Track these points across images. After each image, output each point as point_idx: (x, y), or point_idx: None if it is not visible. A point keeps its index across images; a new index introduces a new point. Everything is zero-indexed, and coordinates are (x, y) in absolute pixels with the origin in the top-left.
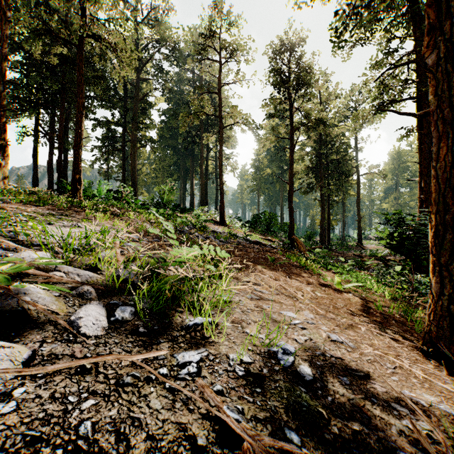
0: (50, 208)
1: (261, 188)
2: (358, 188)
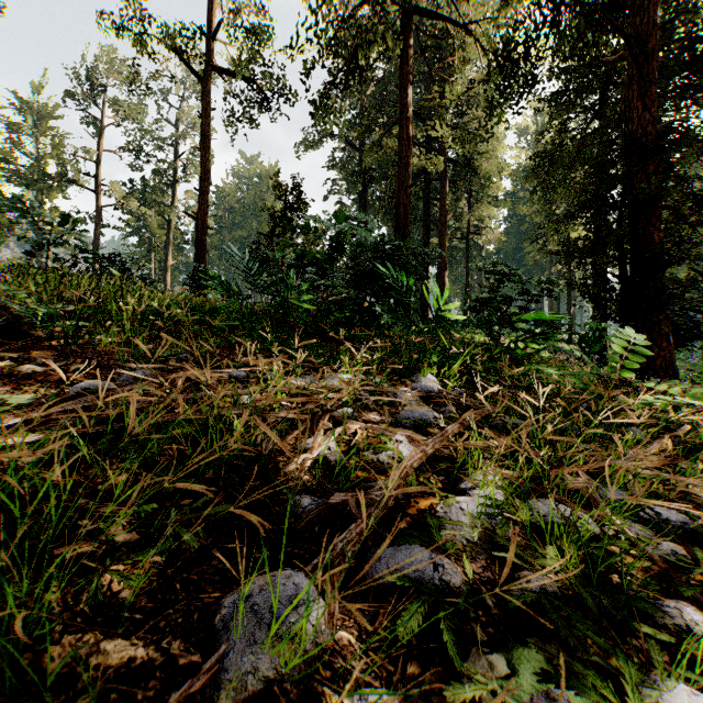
0: None
1: None
2: None
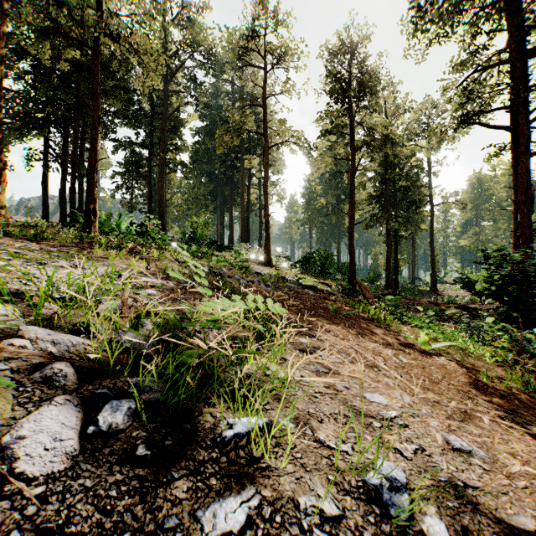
0: (49, 243)
1: (313, 221)
2: (432, 221)
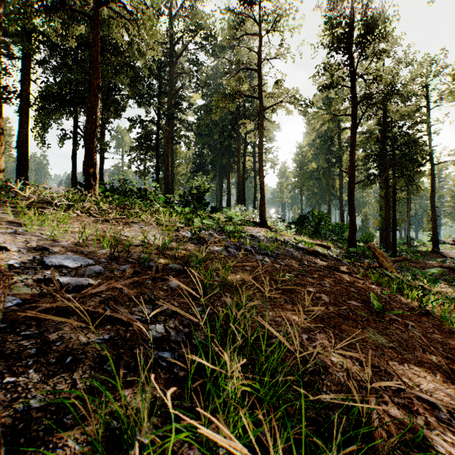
0: None
1: (304, 185)
2: (433, 180)
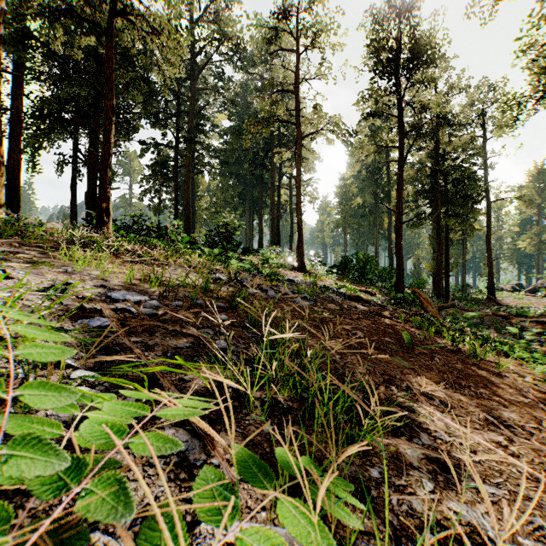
0: (7, 242)
1: (348, 223)
2: (489, 219)
